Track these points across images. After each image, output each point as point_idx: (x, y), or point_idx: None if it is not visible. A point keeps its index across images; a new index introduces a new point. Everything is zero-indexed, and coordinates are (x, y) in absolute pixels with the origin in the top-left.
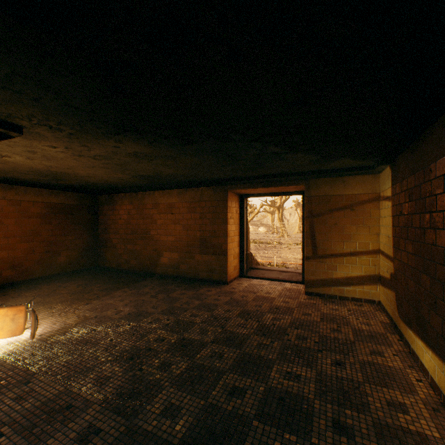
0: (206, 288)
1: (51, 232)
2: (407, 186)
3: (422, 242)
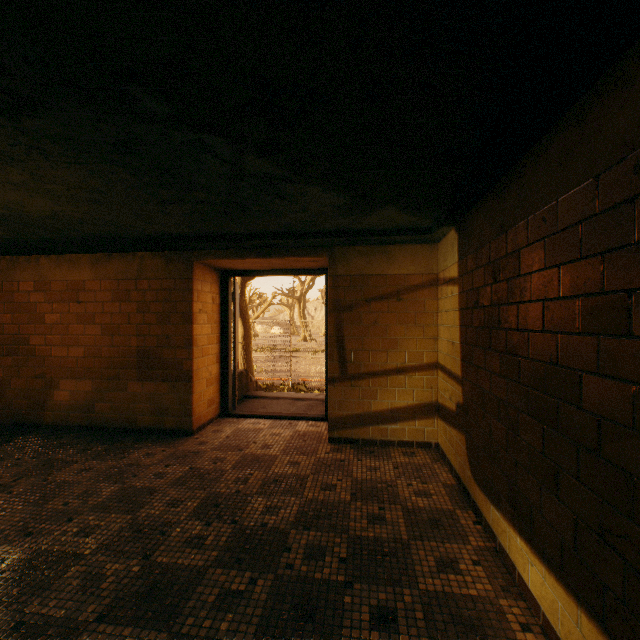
0: (147, 448)
1: None
2: (489, 257)
3: (524, 356)
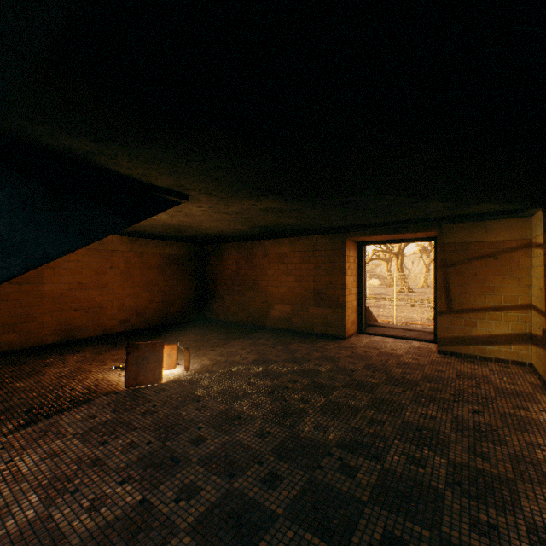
0: (323, 342)
1: (166, 282)
2: None
3: None
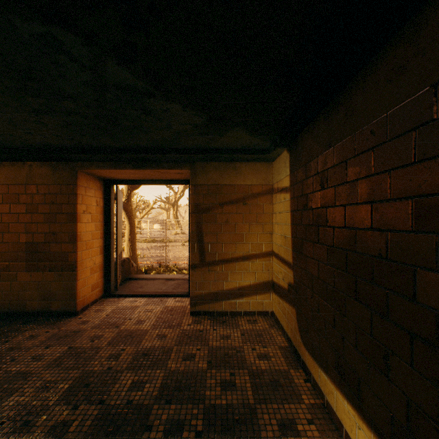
0: (31, 331)
1: None
2: (318, 169)
3: (351, 250)
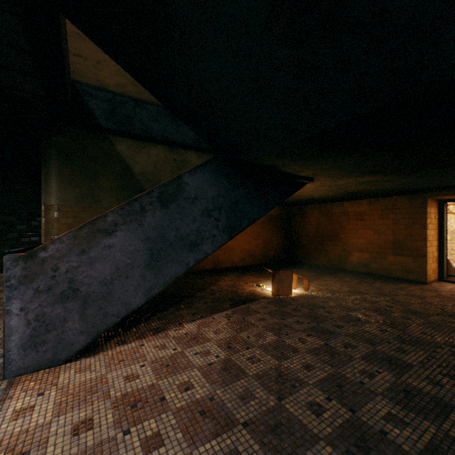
0: (404, 284)
1: (266, 234)
2: None
3: None
